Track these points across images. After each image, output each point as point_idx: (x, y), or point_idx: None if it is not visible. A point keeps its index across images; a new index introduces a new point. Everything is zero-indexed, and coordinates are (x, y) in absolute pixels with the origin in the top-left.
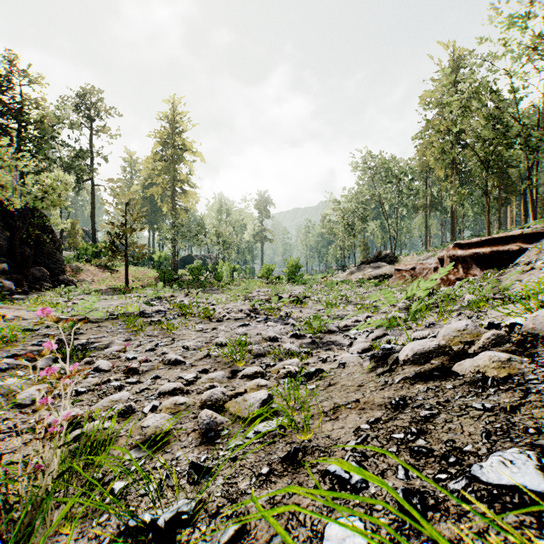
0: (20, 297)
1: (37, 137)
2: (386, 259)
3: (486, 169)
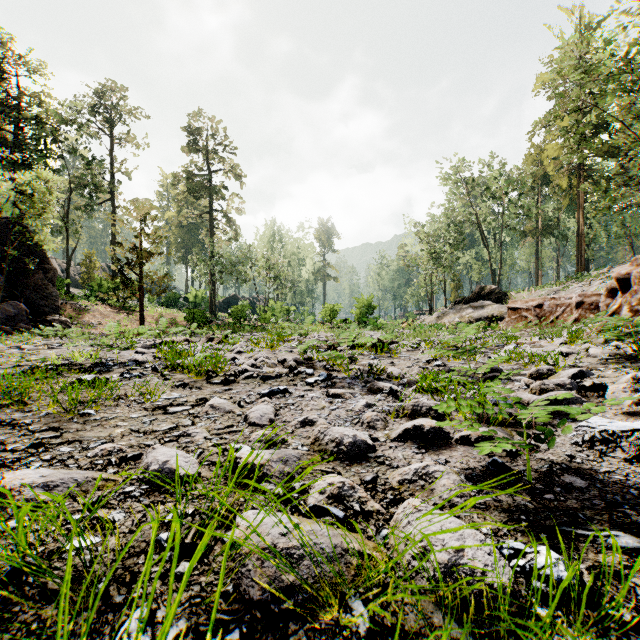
0: None
1: (34, 139)
2: (491, 297)
3: None
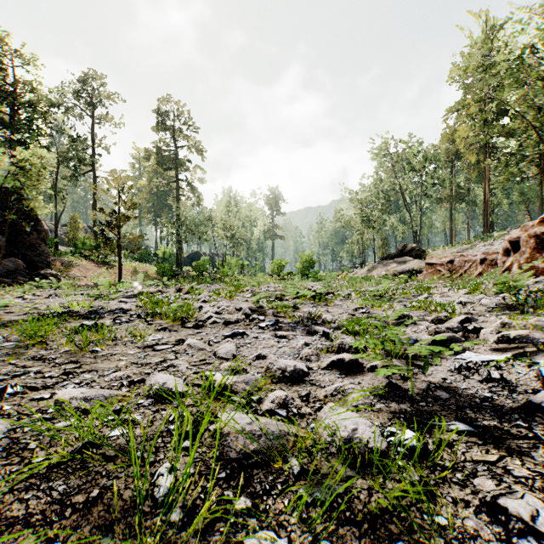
0: None
1: (28, 120)
2: (412, 253)
3: (542, 141)
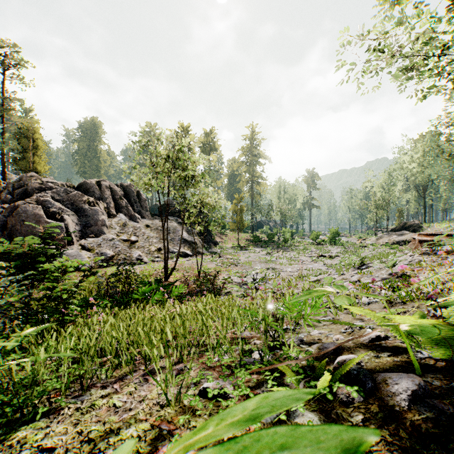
0: (210, 250)
1: None
2: (410, 228)
3: None
